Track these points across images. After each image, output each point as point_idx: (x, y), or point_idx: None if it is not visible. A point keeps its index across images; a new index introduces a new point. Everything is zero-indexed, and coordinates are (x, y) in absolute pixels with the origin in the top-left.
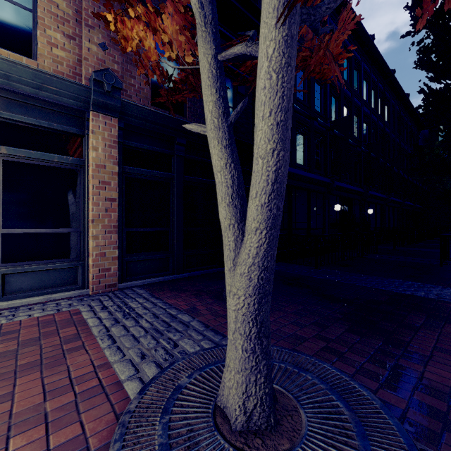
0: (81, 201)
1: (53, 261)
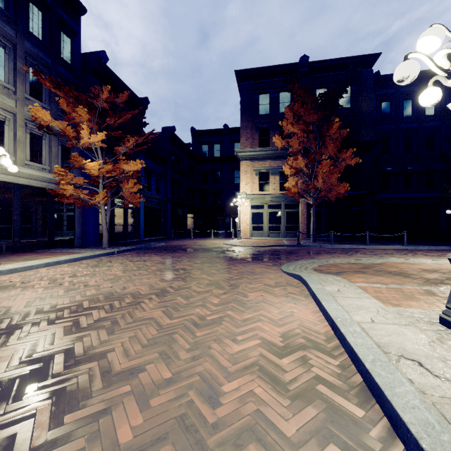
0: (299, 218)
1: (293, 231)
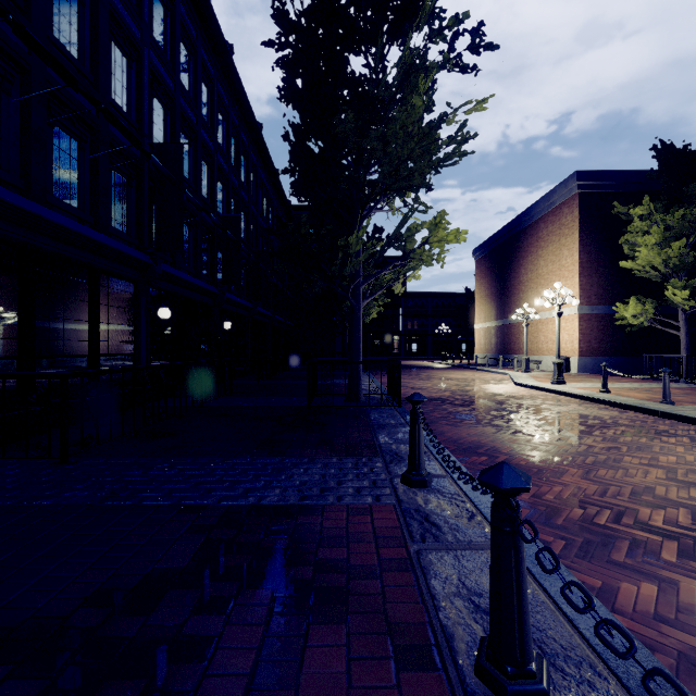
0: None
1: None
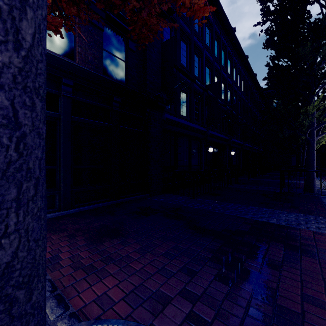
0: None
1: None
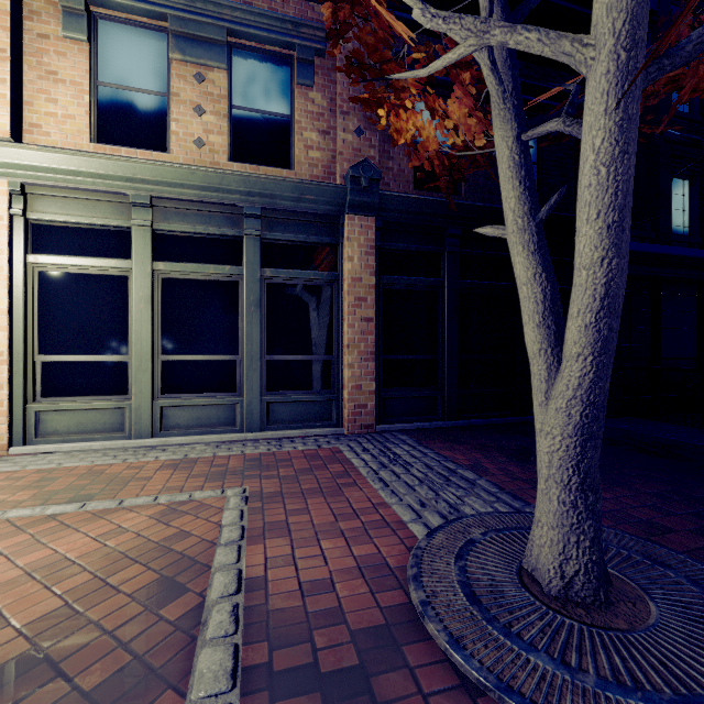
0: (335, 322)
1: (309, 391)
